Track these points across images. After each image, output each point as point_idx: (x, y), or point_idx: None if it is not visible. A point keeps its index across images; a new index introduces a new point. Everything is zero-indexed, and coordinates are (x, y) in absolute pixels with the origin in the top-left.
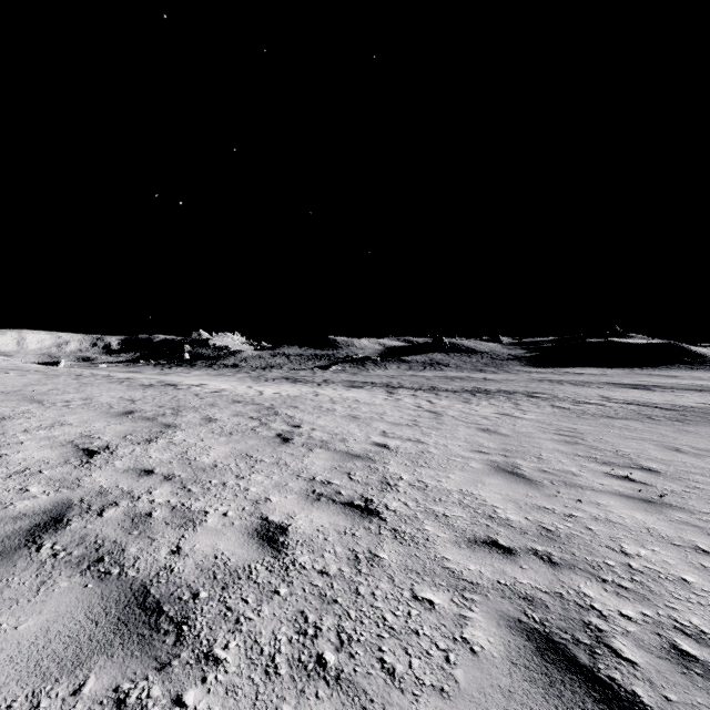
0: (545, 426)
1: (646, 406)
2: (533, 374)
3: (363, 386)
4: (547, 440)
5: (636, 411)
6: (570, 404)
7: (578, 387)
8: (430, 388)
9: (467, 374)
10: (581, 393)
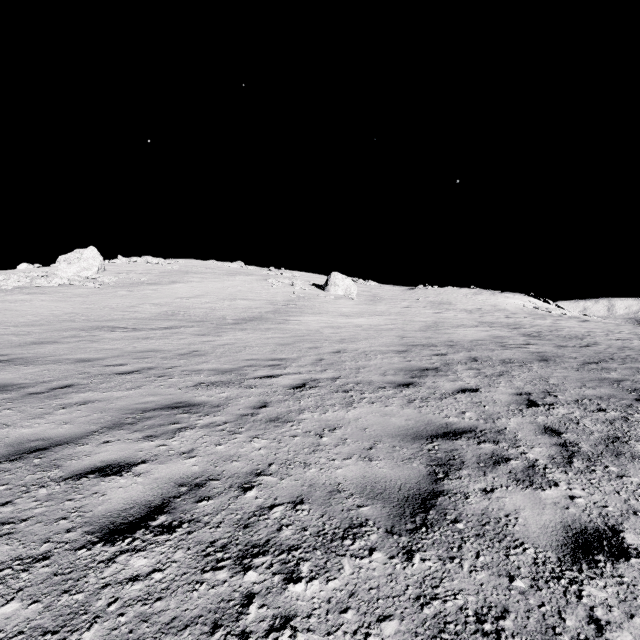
0: None
1: None
2: None
3: None
4: None
5: None
6: None
7: None
8: None
9: None
10: None
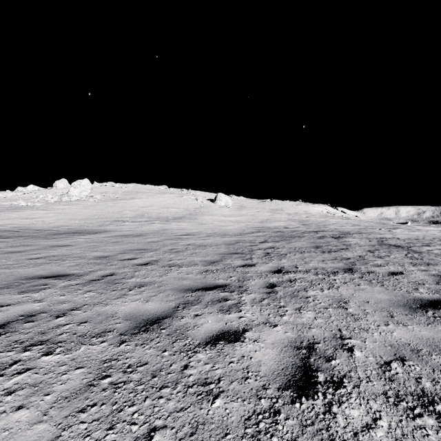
0: None
1: None
2: None
3: None
4: None
5: None
6: None
7: None
8: None
9: None
10: None
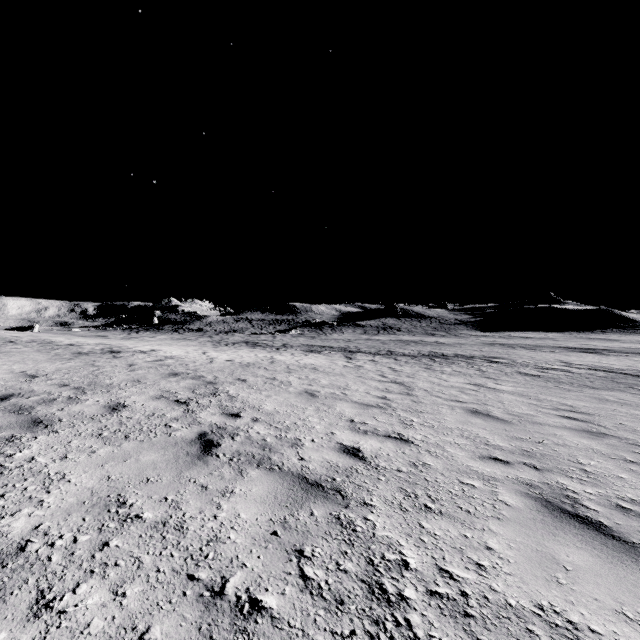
0: (536, 403)
1: (614, 372)
2: (481, 338)
3: (321, 351)
4: (562, 430)
5: (608, 378)
6: (536, 370)
7: (531, 351)
8: (388, 353)
9: (419, 338)
10: (538, 357)
